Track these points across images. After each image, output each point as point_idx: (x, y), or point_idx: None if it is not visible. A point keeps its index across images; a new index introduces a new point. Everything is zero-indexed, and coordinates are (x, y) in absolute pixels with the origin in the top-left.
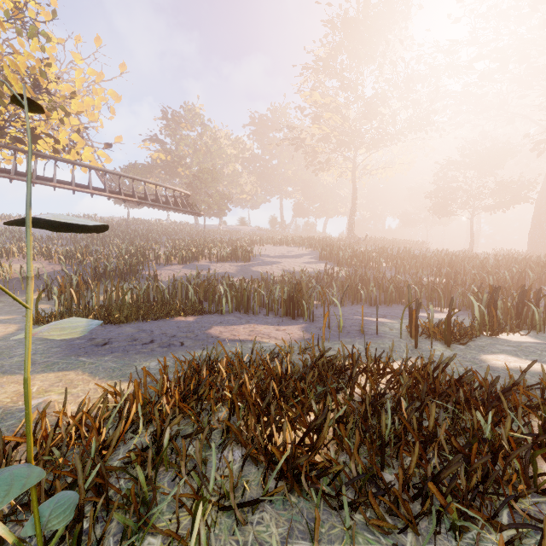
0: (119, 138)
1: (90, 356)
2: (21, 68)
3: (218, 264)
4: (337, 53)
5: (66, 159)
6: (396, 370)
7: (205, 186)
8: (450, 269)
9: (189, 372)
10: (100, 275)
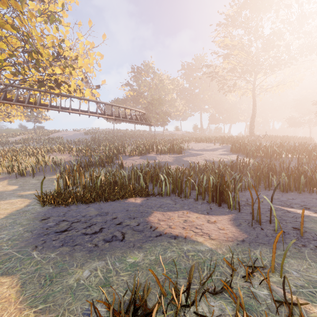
0: (103, 81)
1: (43, 248)
2: (50, 45)
3: (161, 155)
4: (242, 10)
5: (76, 96)
6: None
7: (154, 108)
8: None
9: None
10: (91, 163)
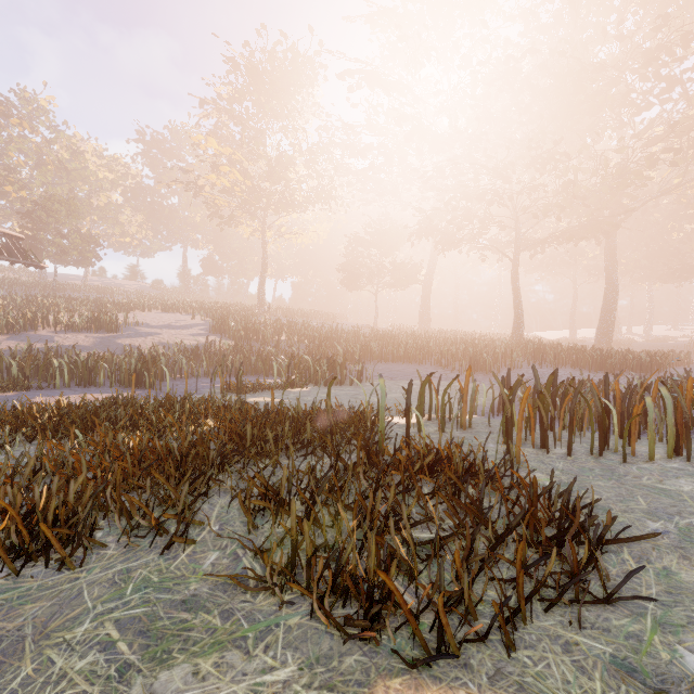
0: None
1: None
2: None
3: (69, 334)
4: (241, 98)
5: None
6: (161, 404)
7: (55, 220)
8: (321, 342)
9: None
10: None
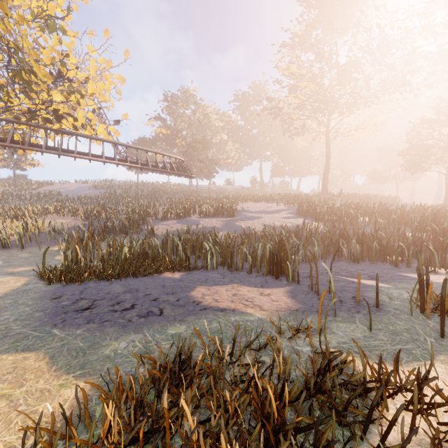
0: (125, 115)
1: (64, 326)
2: (47, 61)
3: (207, 219)
4: (312, 28)
5: (85, 134)
6: None
7: (197, 153)
8: (435, 224)
9: (151, 380)
10: (108, 229)
